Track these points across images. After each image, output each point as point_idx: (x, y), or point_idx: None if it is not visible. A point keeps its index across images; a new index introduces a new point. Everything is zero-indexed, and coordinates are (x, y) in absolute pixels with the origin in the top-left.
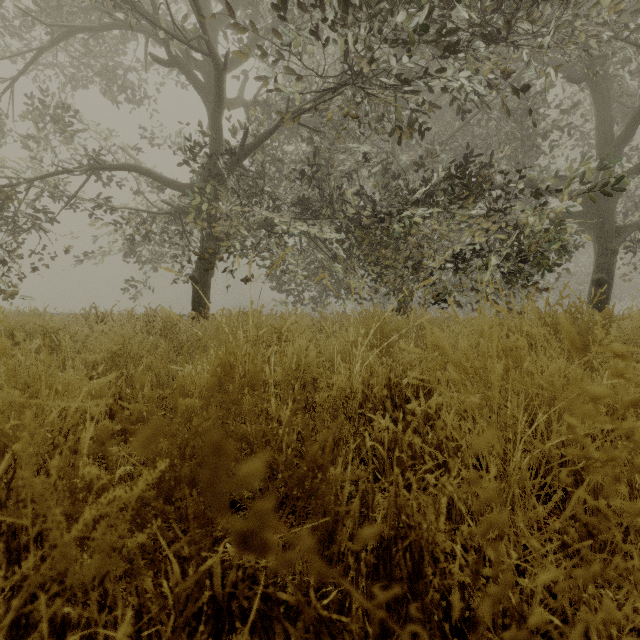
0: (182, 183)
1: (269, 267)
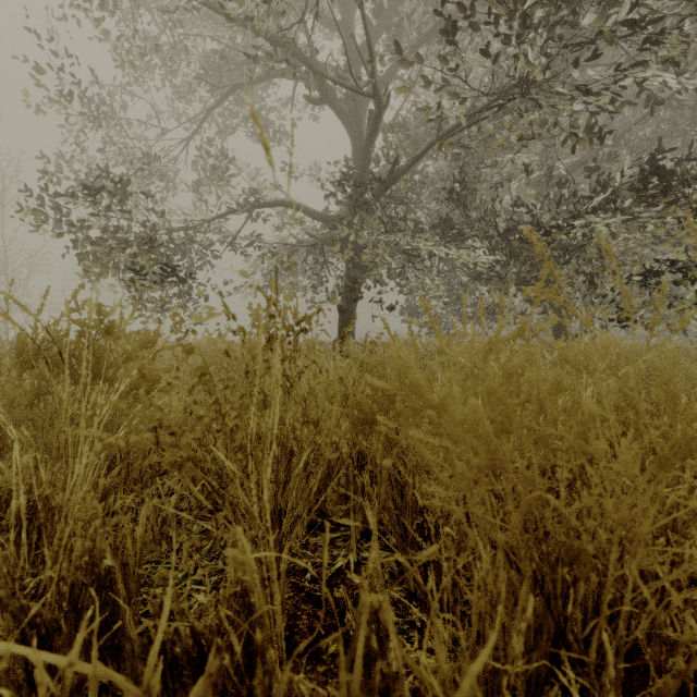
0: (328, 215)
1: (408, 293)
